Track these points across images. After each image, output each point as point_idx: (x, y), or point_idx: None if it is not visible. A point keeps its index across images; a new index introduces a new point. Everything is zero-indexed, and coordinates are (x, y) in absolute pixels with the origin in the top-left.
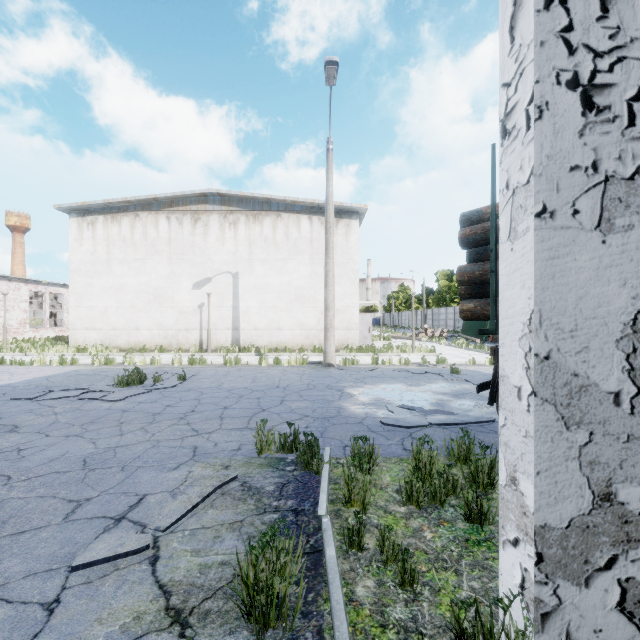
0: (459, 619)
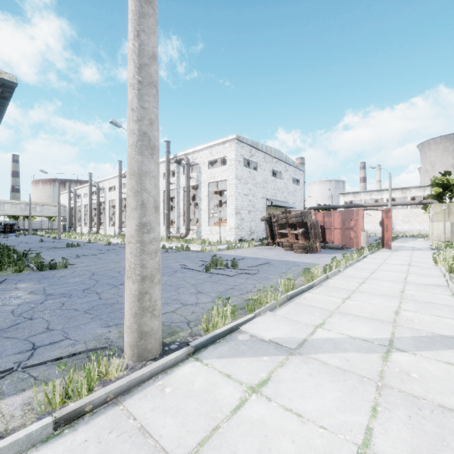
0: (3, 263)
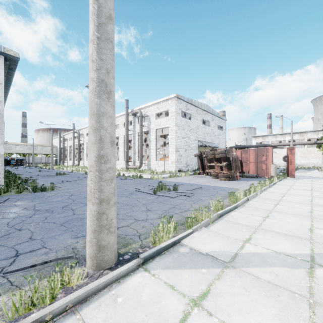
0: (10, 186)
